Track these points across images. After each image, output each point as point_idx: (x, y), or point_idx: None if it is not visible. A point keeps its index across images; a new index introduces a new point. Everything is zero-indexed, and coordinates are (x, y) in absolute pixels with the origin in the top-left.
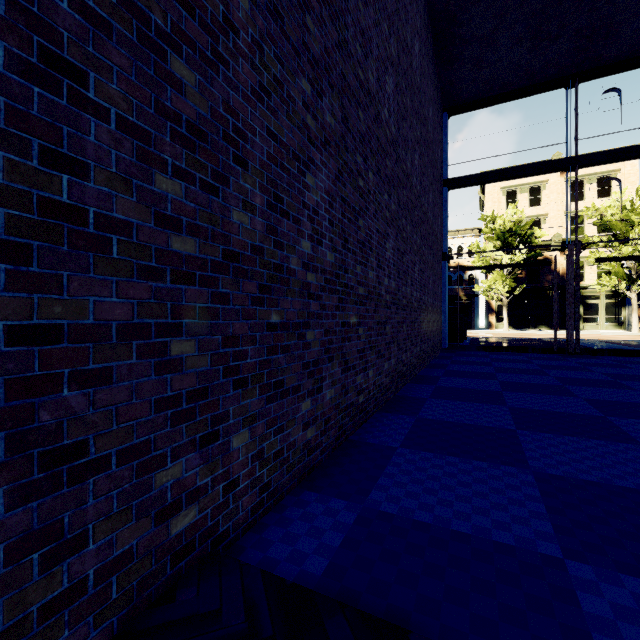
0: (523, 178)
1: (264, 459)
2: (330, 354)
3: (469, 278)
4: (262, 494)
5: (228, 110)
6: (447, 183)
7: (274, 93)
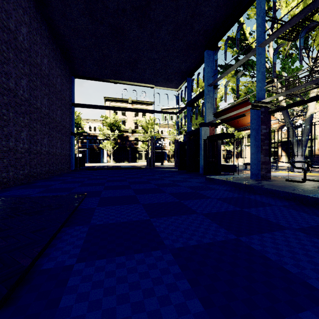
0: (119, 103)
1: None
2: None
3: (99, 141)
4: None
5: None
6: (74, 104)
7: None
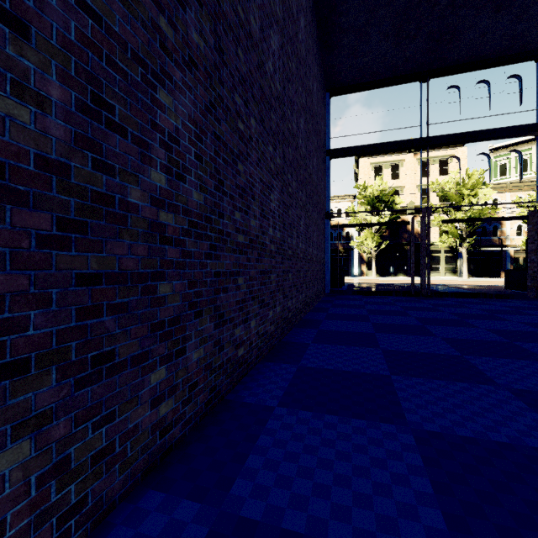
0: (387, 157)
1: (70, 471)
2: (198, 309)
3: (346, 235)
4: (65, 523)
5: None
6: (329, 153)
7: None
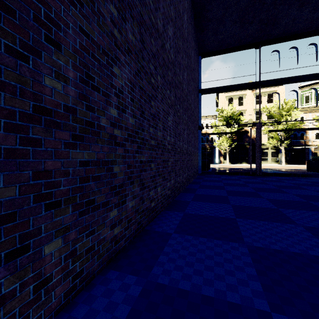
0: (235, 92)
1: (77, 256)
2: (132, 180)
3: (211, 139)
4: (75, 280)
5: (39, 0)
6: (201, 91)
7: (86, 4)
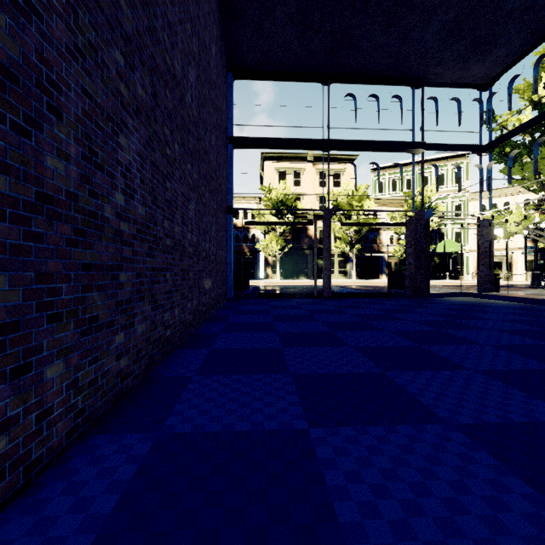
0: (290, 163)
1: None
2: None
3: (252, 237)
4: None
5: None
6: (232, 140)
7: None
